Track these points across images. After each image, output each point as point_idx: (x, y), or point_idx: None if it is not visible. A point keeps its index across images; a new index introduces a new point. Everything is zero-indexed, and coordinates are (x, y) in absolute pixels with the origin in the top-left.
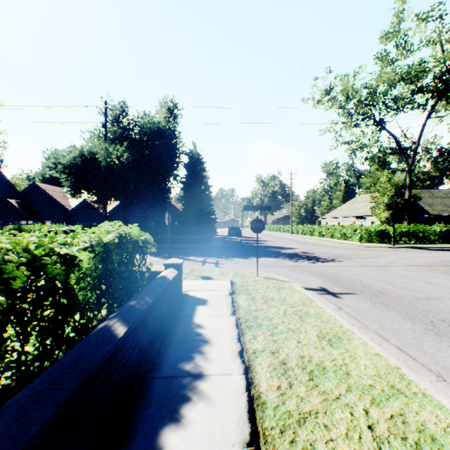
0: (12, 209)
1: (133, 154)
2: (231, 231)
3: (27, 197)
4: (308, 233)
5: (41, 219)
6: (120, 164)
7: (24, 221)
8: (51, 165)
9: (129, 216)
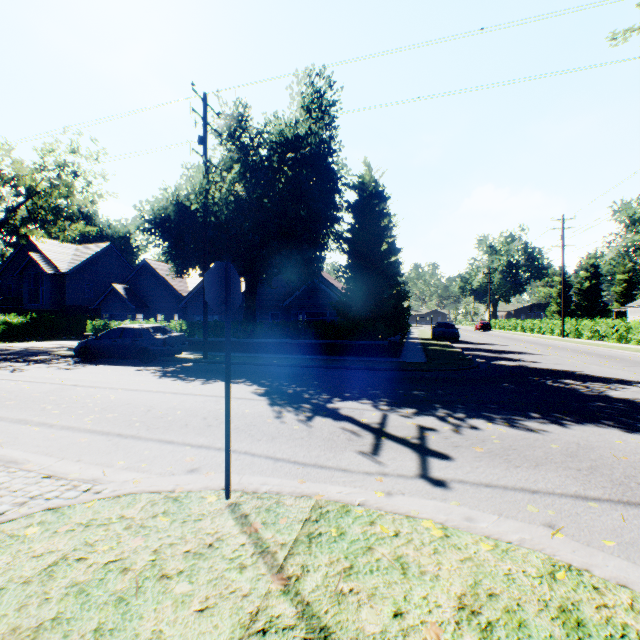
0: (118, 297)
1: (249, 185)
2: (438, 331)
3: (137, 280)
4: (609, 336)
5: (152, 311)
6: (225, 205)
7: (138, 315)
8: (138, 224)
9: (264, 306)
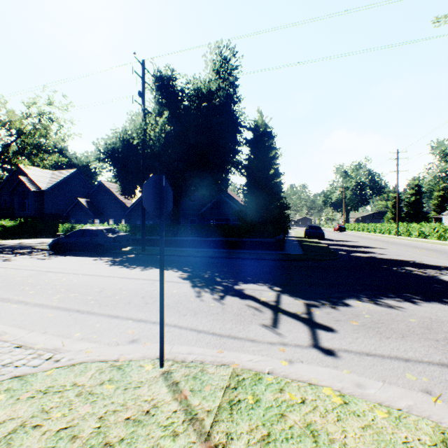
0: (82, 208)
1: (175, 126)
2: (309, 232)
3: (95, 196)
4: (431, 235)
5: (106, 217)
6: (157, 141)
7: (96, 220)
8: (95, 155)
9: (185, 214)
